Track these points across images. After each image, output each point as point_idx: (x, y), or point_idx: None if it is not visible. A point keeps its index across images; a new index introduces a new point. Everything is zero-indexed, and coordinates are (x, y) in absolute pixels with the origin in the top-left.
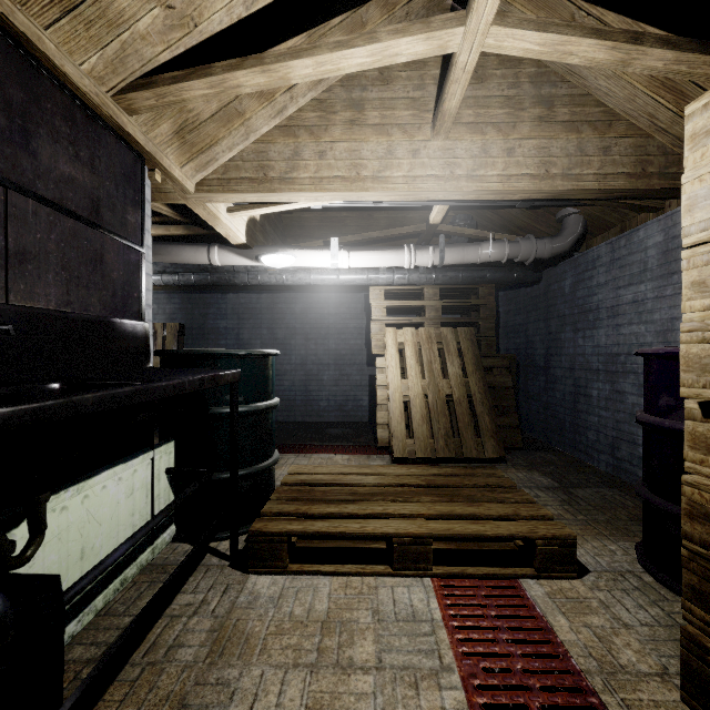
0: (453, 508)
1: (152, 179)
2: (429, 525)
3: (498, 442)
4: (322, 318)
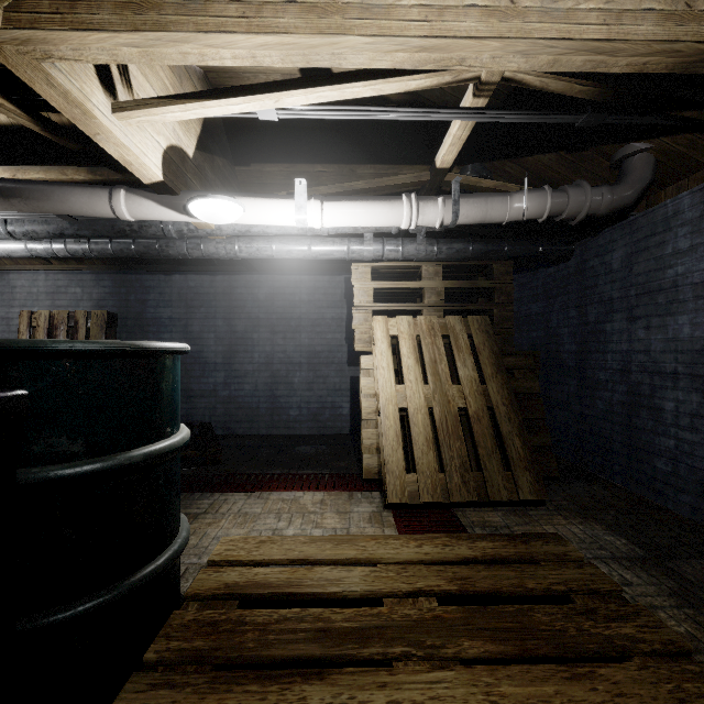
0: (541, 692)
1: None
2: None
3: (536, 476)
4: (292, 307)
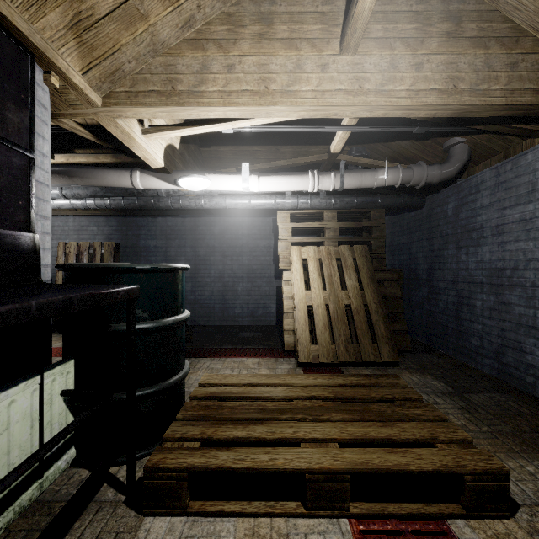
0: (366, 430)
1: (47, 82)
2: (345, 455)
3: (393, 347)
4: (237, 239)
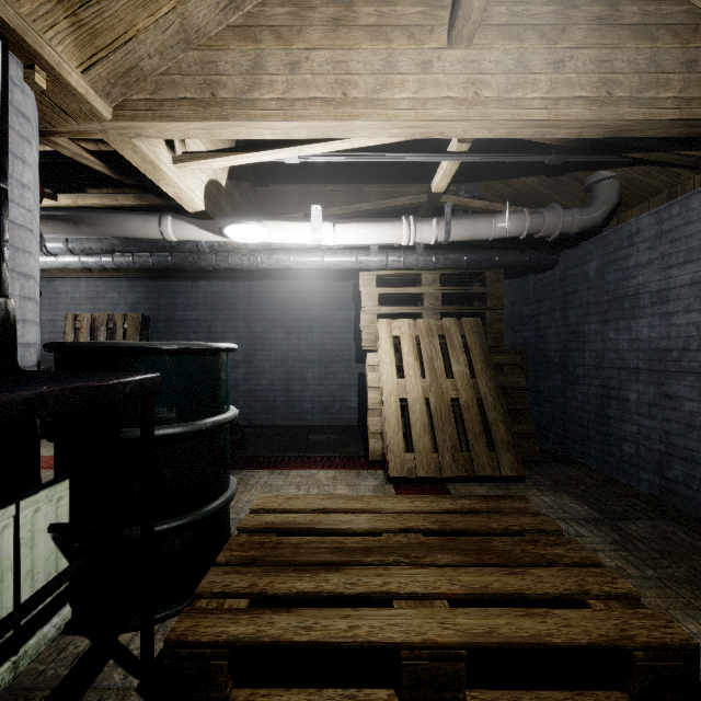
0: (486, 580)
1: (29, 80)
2: (458, 620)
3: (517, 456)
4: (305, 309)
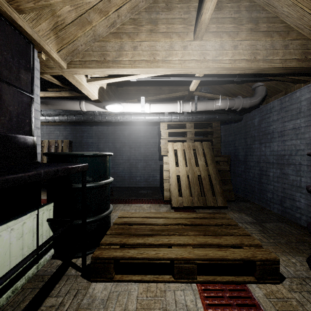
0: (206, 240)
1: (39, 57)
2: (195, 251)
3: (224, 198)
4: (137, 138)
